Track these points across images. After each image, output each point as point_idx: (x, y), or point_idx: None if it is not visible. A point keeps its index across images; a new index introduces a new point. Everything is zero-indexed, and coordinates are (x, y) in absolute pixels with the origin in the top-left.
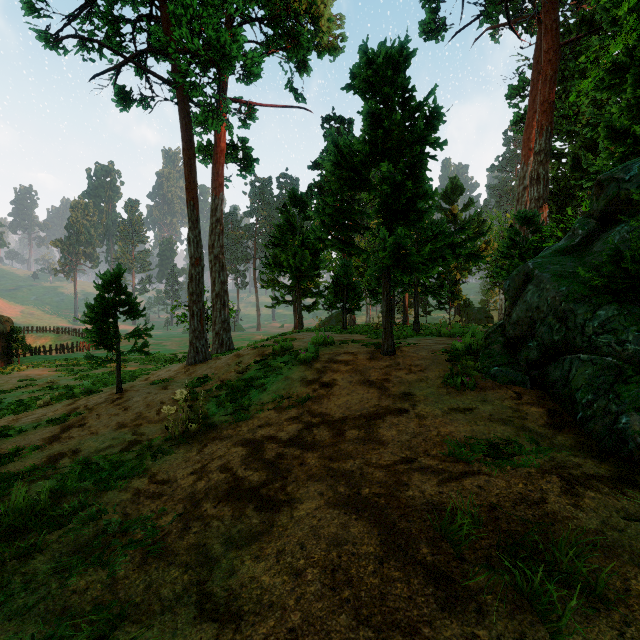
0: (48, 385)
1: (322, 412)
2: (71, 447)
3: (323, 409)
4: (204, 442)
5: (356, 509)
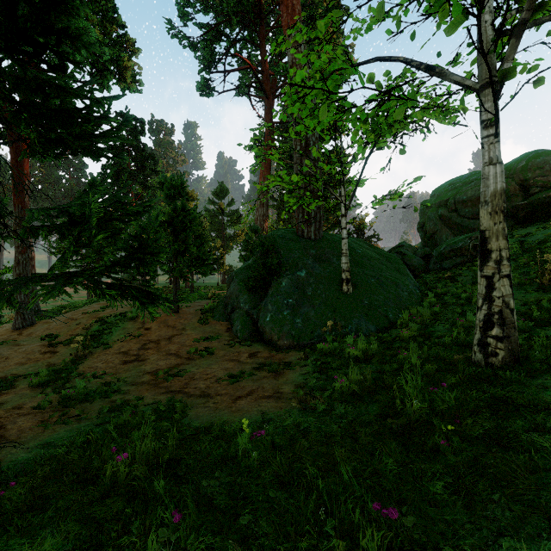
0: None
1: (149, 339)
2: (4, 374)
3: (149, 338)
4: (95, 357)
5: (169, 355)
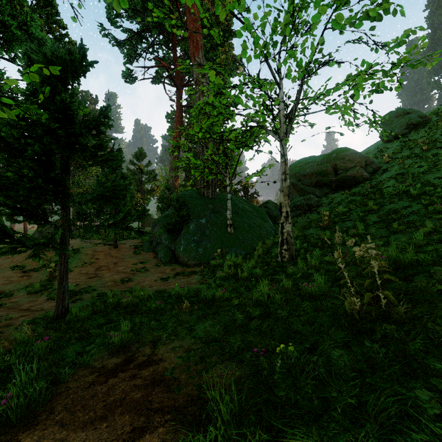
0: None
1: (100, 265)
2: None
3: (100, 264)
4: None
5: (119, 272)
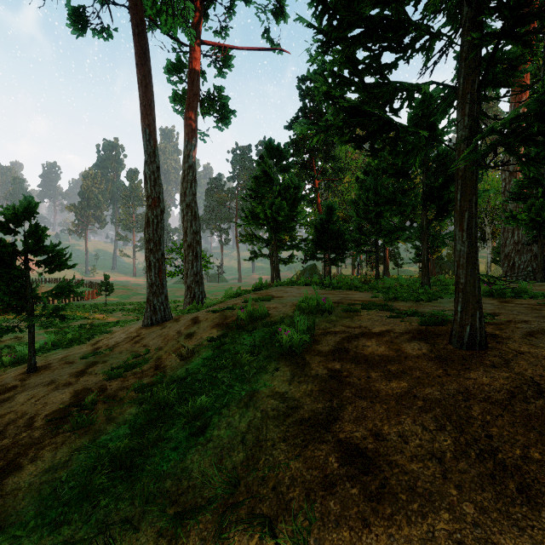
0: (10, 341)
1: None
2: None
3: None
4: None
5: None
